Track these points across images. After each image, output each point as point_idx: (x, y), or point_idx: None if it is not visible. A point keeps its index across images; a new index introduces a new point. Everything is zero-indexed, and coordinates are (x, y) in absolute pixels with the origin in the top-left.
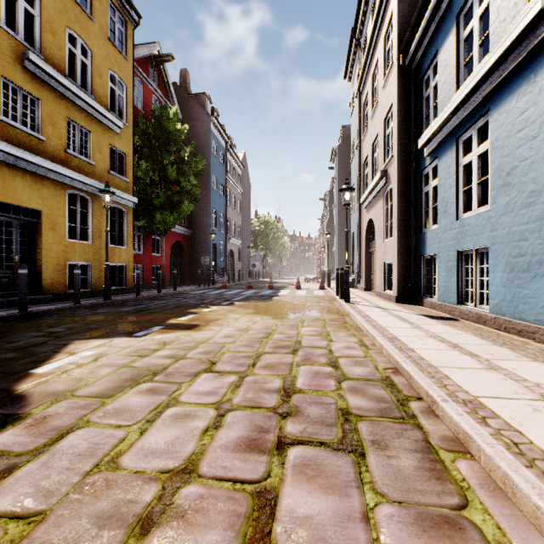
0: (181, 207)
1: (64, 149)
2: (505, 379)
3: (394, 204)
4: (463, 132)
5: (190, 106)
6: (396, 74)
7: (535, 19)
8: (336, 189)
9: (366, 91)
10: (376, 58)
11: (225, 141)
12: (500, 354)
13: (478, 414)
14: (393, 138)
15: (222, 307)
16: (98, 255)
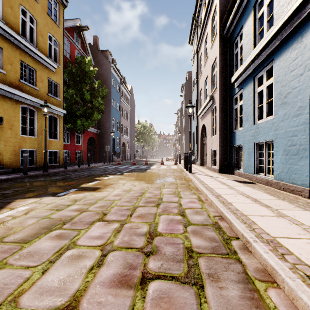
0: (93, 116)
1: (18, 79)
2: (290, 223)
3: (217, 115)
4: (258, 72)
5: (99, 57)
6: (218, 40)
7: (302, 2)
8: (184, 107)
9: (201, 50)
10: (207, 31)
11: (120, 79)
12: (283, 205)
13: (278, 251)
14: (217, 77)
15: (116, 176)
16: (40, 145)
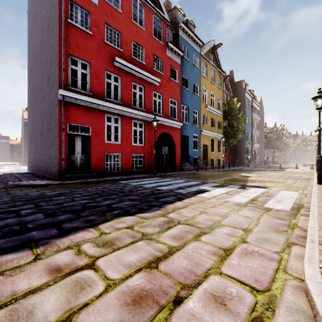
0: (238, 136)
1: (210, 126)
2: None
3: None
4: None
5: (235, 88)
6: None
7: None
8: None
9: None
10: None
11: (251, 97)
12: None
13: None
14: None
15: (263, 171)
16: (215, 155)
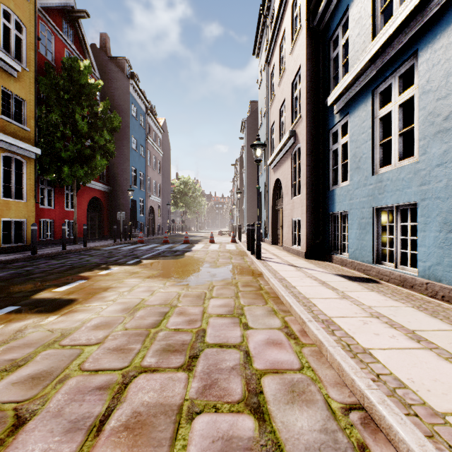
0: (93, 162)
1: None
2: None
3: (303, 162)
4: (381, 81)
5: (110, 68)
6: (305, 35)
7: None
8: (245, 155)
9: (274, 61)
10: (284, 27)
11: (145, 105)
12: None
13: None
14: (302, 98)
15: (124, 267)
16: None
